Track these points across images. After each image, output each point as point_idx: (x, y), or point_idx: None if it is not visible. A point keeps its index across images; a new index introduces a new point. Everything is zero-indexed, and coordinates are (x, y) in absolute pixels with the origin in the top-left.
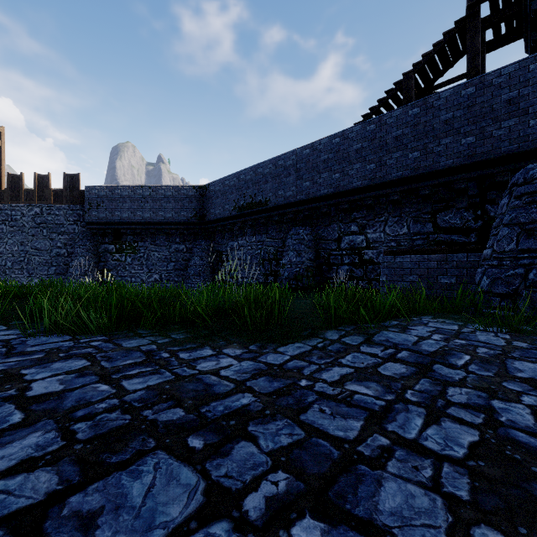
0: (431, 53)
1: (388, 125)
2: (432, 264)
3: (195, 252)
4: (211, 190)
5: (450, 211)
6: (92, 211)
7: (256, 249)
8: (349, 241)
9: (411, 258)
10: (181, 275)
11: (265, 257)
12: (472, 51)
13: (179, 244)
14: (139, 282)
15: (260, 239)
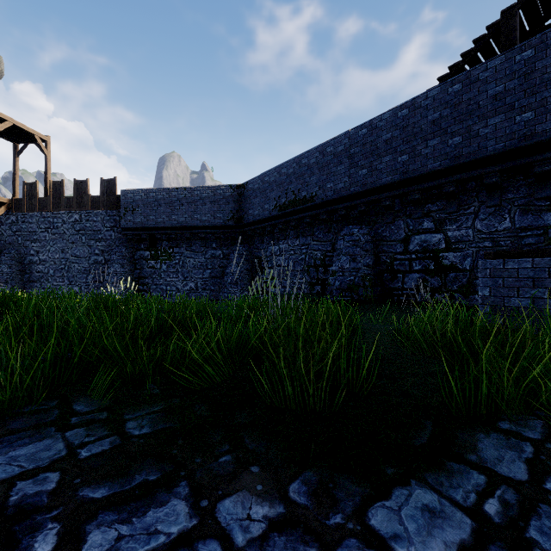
0: None
1: (482, 81)
2: None
3: (232, 258)
4: (250, 188)
5: None
6: (128, 216)
7: (300, 254)
8: (420, 241)
9: (534, 262)
10: (218, 283)
11: (310, 263)
12: None
13: (216, 250)
14: (174, 290)
15: (304, 242)
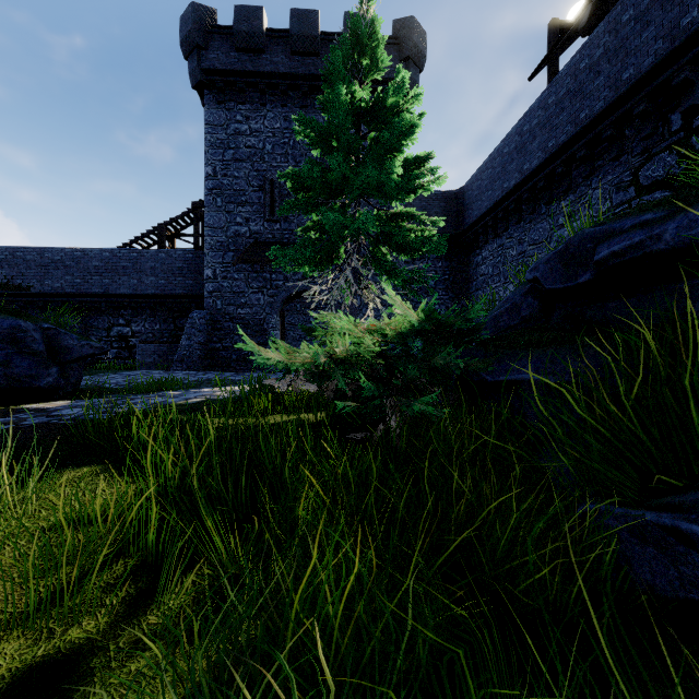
0: (175, 219)
1: (147, 258)
2: (165, 349)
3: None
4: None
5: (183, 318)
6: None
7: None
8: (118, 331)
9: (155, 345)
10: None
11: None
12: (196, 230)
13: None
14: None
15: None
